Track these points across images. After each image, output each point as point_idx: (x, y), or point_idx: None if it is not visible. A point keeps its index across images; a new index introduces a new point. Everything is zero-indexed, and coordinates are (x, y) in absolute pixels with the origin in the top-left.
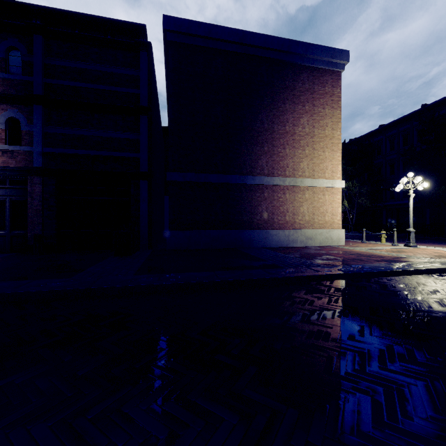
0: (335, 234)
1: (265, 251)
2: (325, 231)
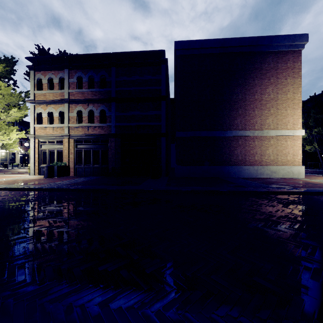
0: (296, 169)
1: (238, 179)
2: (287, 167)
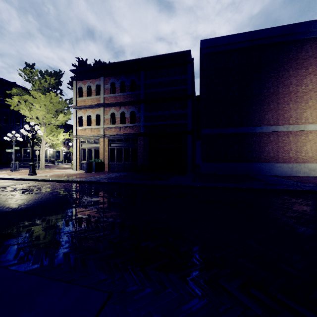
0: None
1: (270, 177)
2: None
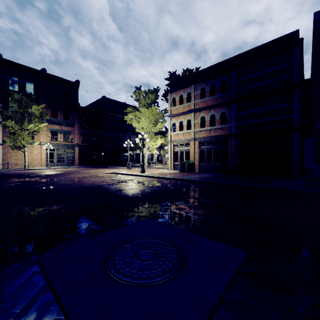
0: None
1: None
2: None
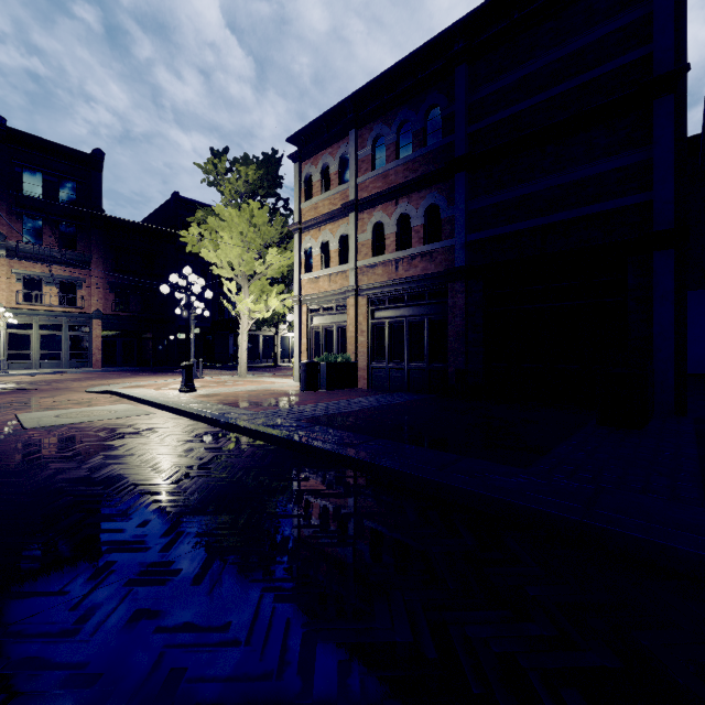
0: None
1: None
2: None
